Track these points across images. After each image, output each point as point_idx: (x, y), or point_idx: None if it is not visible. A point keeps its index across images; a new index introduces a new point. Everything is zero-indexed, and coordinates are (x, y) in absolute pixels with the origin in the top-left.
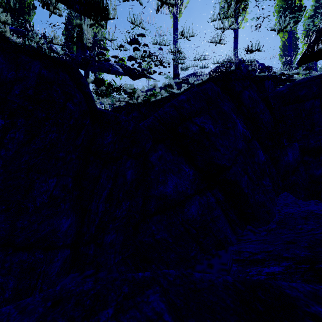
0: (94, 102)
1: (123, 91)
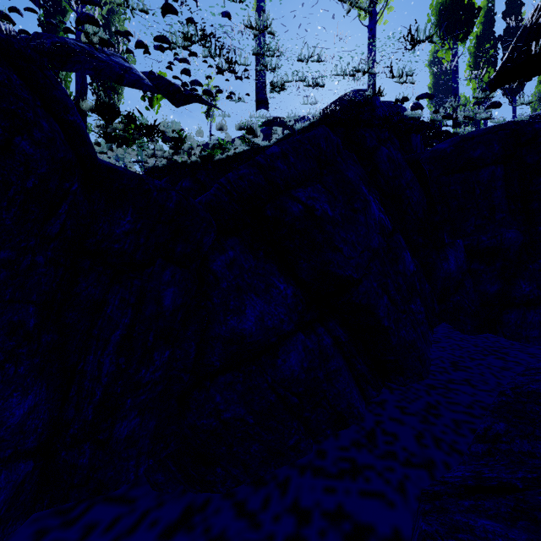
0: (92, 147)
1: (160, 135)
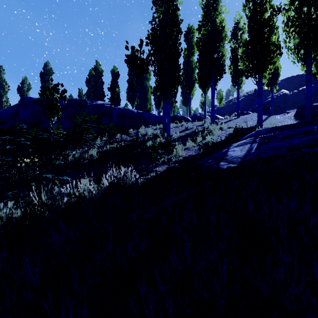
0: None
1: None
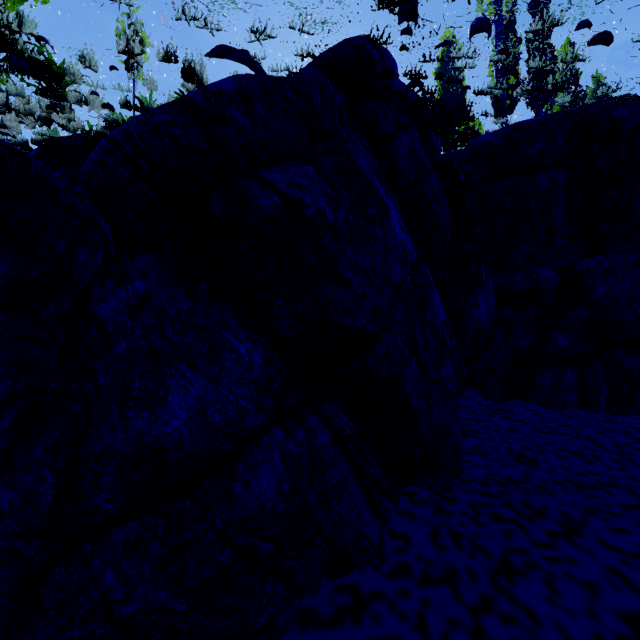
0: None
1: (6, 57)
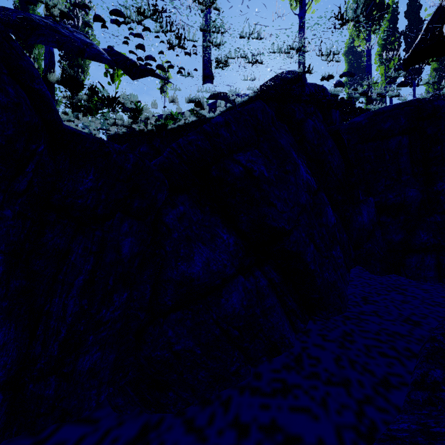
0: (57, 113)
1: (120, 106)
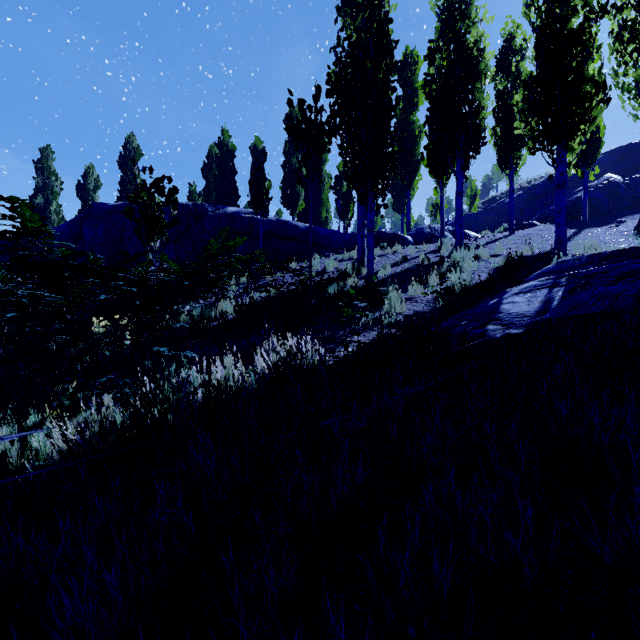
0: None
1: None
